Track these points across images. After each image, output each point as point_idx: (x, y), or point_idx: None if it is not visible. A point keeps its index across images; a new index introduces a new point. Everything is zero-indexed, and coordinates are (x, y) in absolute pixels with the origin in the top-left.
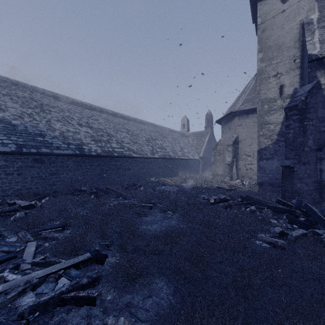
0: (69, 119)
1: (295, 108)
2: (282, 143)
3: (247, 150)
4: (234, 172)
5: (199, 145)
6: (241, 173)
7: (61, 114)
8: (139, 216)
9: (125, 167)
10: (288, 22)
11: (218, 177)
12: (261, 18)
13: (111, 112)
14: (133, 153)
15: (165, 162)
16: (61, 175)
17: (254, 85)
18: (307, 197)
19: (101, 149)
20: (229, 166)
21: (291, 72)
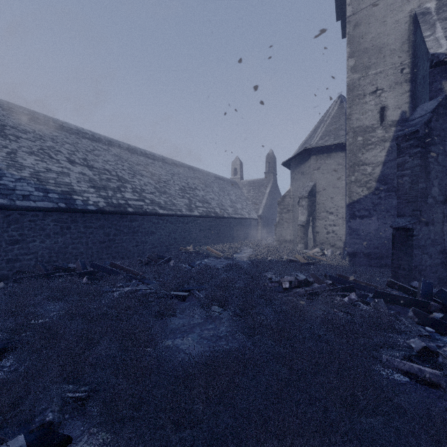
0: (53, 151)
1: (414, 137)
2: (383, 193)
3: (328, 204)
4: (310, 237)
5: (258, 198)
6: (320, 238)
7: (39, 143)
8: (161, 317)
9: (146, 230)
10: (392, 12)
11: (285, 244)
12: (352, 7)
13: (126, 146)
14: (160, 208)
15: (209, 223)
16: (31, 244)
17: (337, 111)
18: (431, 276)
19: (106, 200)
20: (303, 228)
21: (397, 88)
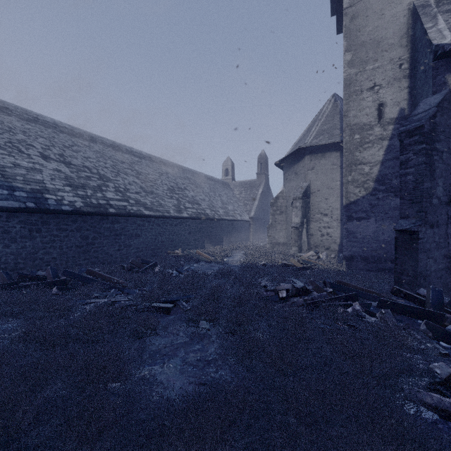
0: (24, 145)
1: (419, 132)
2: (381, 194)
3: (322, 205)
4: (304, 240)
5: (250, 200)
6: (315, 241)
7: (7, 135)
8: (139, 337)
9: (129, 233)
10: (390, 5)
11: (278, 247)
12: None
13: (110, 143)
14: (145, 209)
15: (199, 225)
16: None
17: (332, 110)
18: (436, 281)
19: (84, 200)
20: (297, 231)
21: (395, 84)
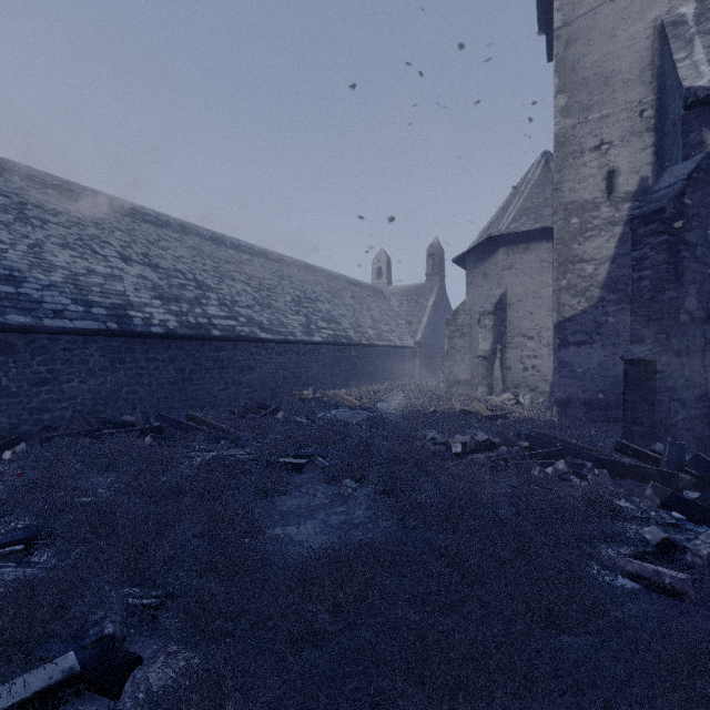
0: (97, 243)
1: (658, 218)
2: (612, 306)
3: (525, 324)
4: (497, 376)
5: (415, 315)
6: (513, 377)
7: (76, 230)
8: (266, 496)
9: (239, 365)
10: (626, 22)
11: (458, 387)
12: (563, 13)
13: (209, 234)
14: (261, 331)
15: (338, 353)
16: (67, 386)
17: (541, 177)
18: (685, 435)
19: (179, 318)
20: (485, 362)
21: (633, 141)
